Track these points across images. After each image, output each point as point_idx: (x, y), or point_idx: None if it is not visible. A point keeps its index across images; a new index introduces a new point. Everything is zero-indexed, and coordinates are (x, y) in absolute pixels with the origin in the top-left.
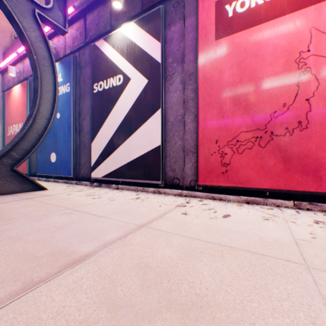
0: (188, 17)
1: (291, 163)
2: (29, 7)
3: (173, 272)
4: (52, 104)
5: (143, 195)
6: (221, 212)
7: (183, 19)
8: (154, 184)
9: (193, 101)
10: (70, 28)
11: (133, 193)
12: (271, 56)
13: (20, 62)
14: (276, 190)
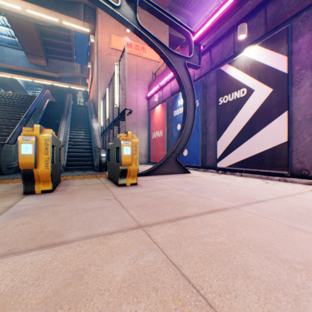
0: None
1: None
2: (182, 62)
3: None
4: (192, 118)
5: (269, 181)
6: None
7: None
8: (277, 174)
9: None
10: None
11: (259, 180)
12: None
13: (159, 91)
14: None
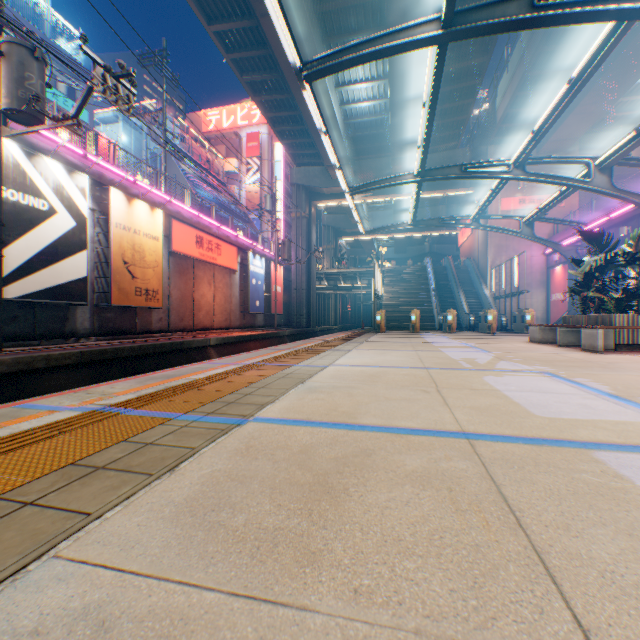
0: None
1: None
2: (572, 249)
3: None
4: None
5: None
6: None
7: None
8: None
9: None
10: None
11: None
12: None
13: None
14: None
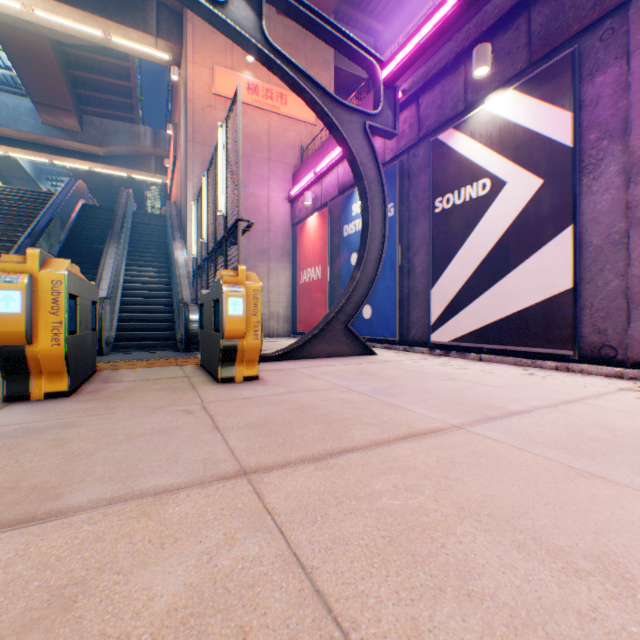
0: (638, 50)
1: None
2: (359, 122)
3: None
4: (380, 240)
5: (537, 372)
6: None
7: (624, 56)
8: (553, 356)
9: None
10: None
11: (515, 368)
12: None
13: (315, 184)
14: None
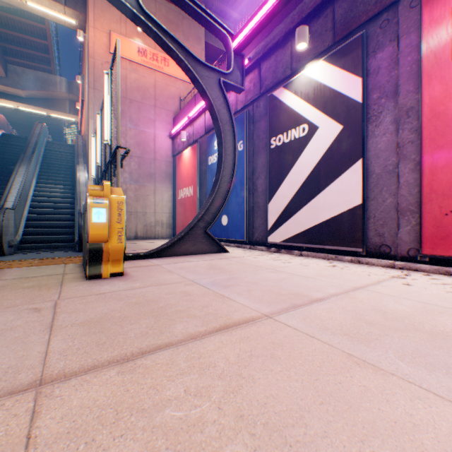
0: (404, 36)
1: None
2: (216, 78)
3: (411, 317)
4: (231, 167)
5: (338, 264)
6: None
7: (396, 39)
8: (349, 252)
9: (412, 144)
10: None
11: (324, 261)
12: None
13: (189, 126)
14: None
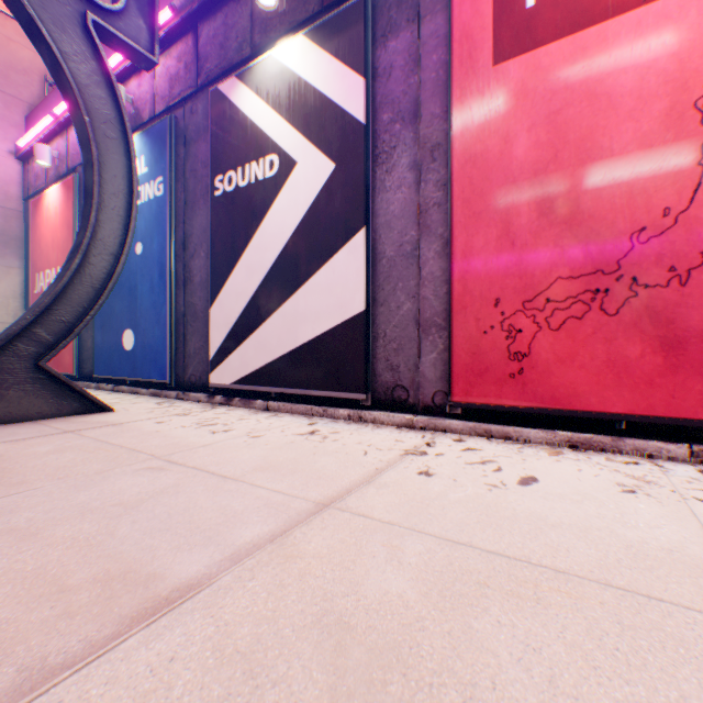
0: (429, 16)
1: (684, 353)
2: (74, 8)
3: (414, 648)
4: (124, 223)
5: (325, 426)
6: (514, 471)
7: (417, 20)
8: (348, 400)
9: (440, 208)
10: (163, 56)
11: (303, 421)
12: (633, 95)
13: (60, 136)
14: (646, 418)
